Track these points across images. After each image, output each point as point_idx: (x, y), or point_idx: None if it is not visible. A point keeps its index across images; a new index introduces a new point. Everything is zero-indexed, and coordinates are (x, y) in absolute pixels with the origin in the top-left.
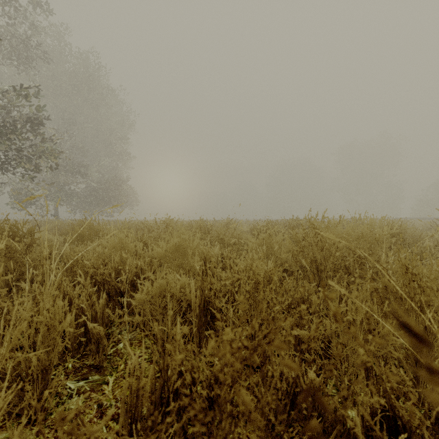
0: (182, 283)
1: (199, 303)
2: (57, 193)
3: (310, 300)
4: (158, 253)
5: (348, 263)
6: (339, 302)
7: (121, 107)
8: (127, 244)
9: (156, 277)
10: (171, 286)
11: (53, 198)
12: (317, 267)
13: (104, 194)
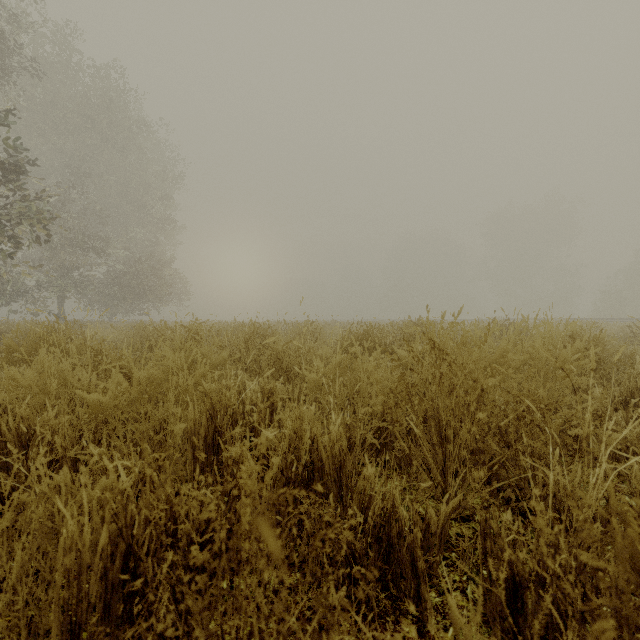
0: (94, 494)
1: (103, 567)
2: (60, 280)
3: (414, 533)
4: (93, 404)
5: (506, 424)
6: (484, 538)
7: (163, 151)
8: (62, 377)
9: (87, 457)
10: (57, 506)
11: (52, 288)
12: (439, 429)
13: (135, 282)
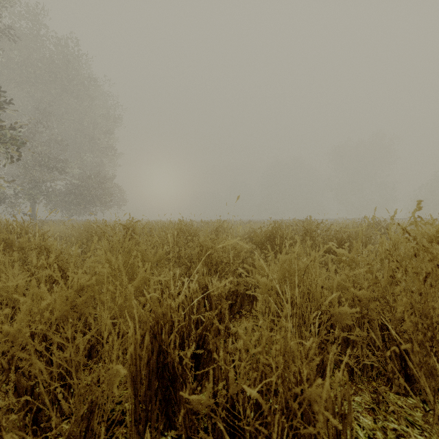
0: None
1: None
2: (31, 190)
3: None
4: None
5: None
6: None
7: (107, 100)
8: None
9: None
10: None
11: (26, 196)
12: None
13: (86, 192)
